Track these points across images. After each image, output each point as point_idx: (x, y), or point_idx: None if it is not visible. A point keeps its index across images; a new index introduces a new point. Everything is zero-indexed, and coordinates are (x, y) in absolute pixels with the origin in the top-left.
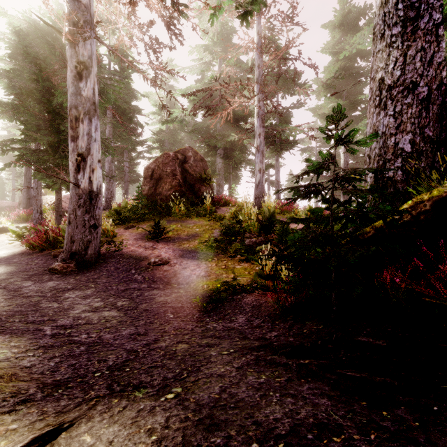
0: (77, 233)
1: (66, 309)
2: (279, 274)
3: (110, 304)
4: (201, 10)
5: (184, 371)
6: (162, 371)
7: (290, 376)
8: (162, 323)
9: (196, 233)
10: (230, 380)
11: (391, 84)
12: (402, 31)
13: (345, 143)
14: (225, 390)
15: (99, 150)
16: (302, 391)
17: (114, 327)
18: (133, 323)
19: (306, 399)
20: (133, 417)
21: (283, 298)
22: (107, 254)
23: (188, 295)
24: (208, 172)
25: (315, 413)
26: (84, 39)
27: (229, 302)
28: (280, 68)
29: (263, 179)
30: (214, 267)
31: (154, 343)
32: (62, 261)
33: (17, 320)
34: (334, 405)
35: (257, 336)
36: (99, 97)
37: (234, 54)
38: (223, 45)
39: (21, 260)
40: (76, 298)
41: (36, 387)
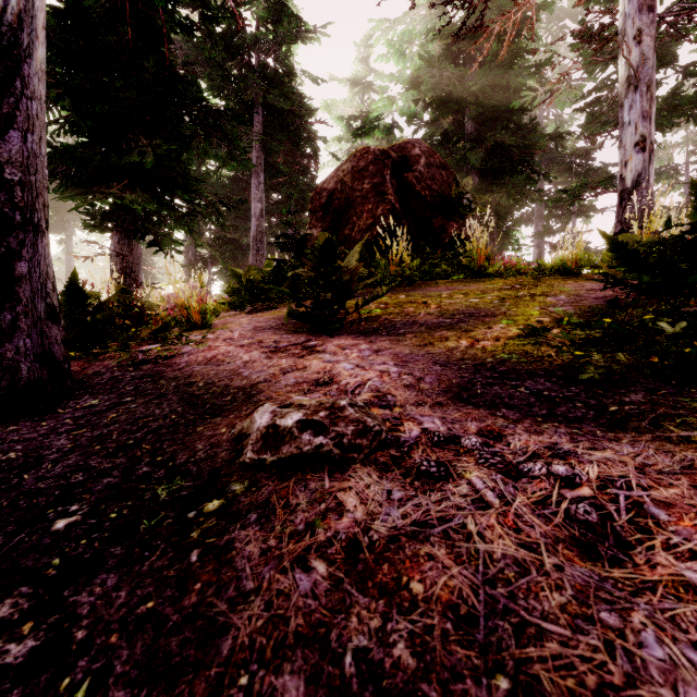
0: None
1: None
2: None
3: None
4: None
5: None
6: None
7: None
8: None
9: (477, 309)
10: None
11: None
12: None
13: None
14: None
15: None
16: None
17: None
18: None
19: None
20: None
21: None
22: (104, 374)
23: None
24: (465, 187)
25: None
26: None
27: None
28: None
29: (650, 170)
30: None
31: None
32: None
33: None
34: None
35: None
36: None
37: None
38: None
39: None
40: None
41: None
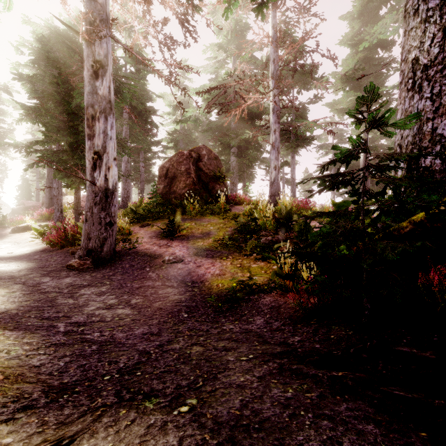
0: (93, 230)
1: (81, 306)
2: (298, 273)
3: (124, 301)
4: (215, 5)
5: (199, 378)
6: (175, 378)
7: (322, 391)
8: (176, 322)
9: (210, 231)
10: (251, 392)
11: (427, 64)
12: (441, 4)
13: (379, 126)
14: (247, 404)
15: (115, 148)
16: (340, 412)
17: (127, 326)
18: (146, 322)
19: (347, 423)
20: (141, 434)
21: (307, 300)
22: (122, 252)
23: (202, 294)
24: (222, 171)
25: (361, 444)
26: (100, 38)
27: (245, 302)
28: (296, 61)
29: (279, 176)
30: (228, 265)
31: (167, 345)
32: (79, 258)
33: (33, 316)
34: (384, 434)
35: (278, 340)
36: (115, 96)
37: (248, 50)
38: (237, 43)
39: (41, 257)
40: (91, 295)
41: (41, 391)
